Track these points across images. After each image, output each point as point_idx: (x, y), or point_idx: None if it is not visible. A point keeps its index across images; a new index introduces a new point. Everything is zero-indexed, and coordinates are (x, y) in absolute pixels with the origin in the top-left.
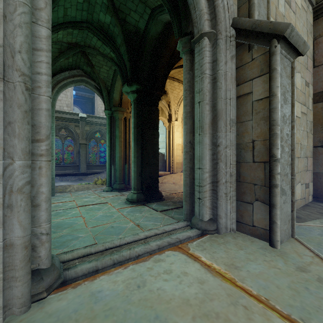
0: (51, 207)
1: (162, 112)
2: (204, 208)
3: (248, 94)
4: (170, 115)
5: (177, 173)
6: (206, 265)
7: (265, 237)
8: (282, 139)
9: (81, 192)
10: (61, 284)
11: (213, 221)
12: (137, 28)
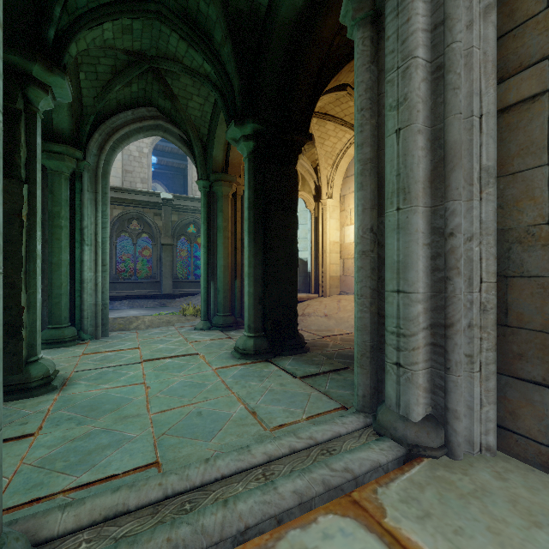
0: None
1: (303, 182)
2: (411, 390)
3: (535, 98)
4: (319, 188)
5: (331, 296)
6: None
7: None
8: None
9: (156, 329)
10: None
11: (436, 423)
12: (254, 2)
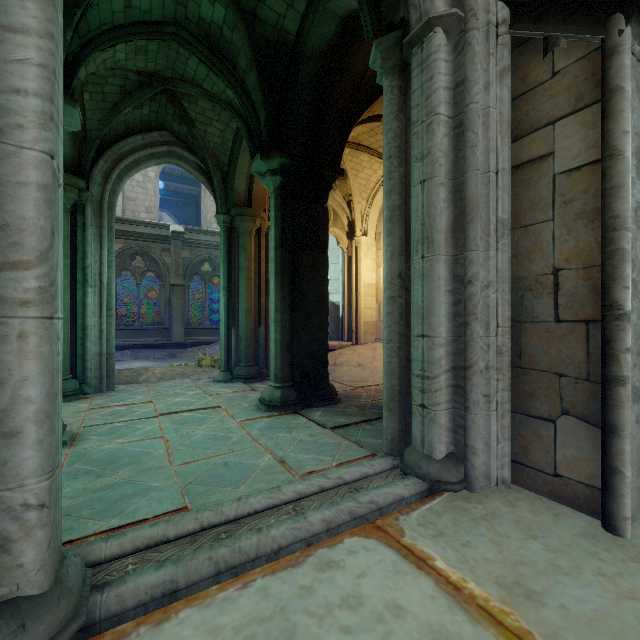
0: (53, 436)
1: (335, 218)
2: (434, 430)
3: (543, 159)
4: (352, 224)
5: (366, 344)
6: (449, 585)
7: (589, 505)
8: (633, 265)
9: (169, 382)
10: (81, 633)
11: (457, 460)
12: (282, 31)
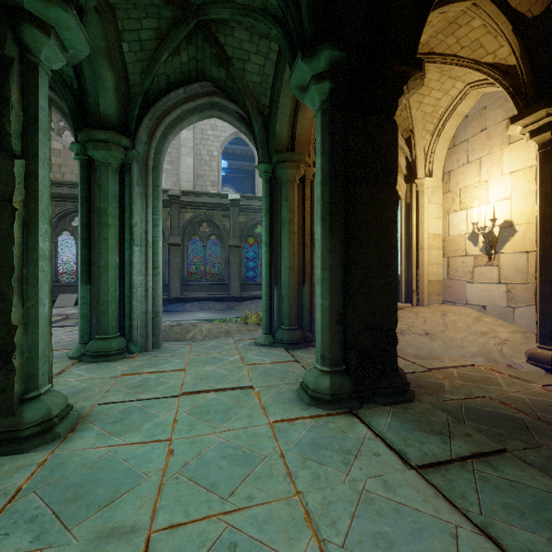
0: None
1: None
2: None
3: None
4: (412, 164)
5: (430, 307)
6: None
7: None
8: None
9: (212, 341)
10: None
11: None
12: None
